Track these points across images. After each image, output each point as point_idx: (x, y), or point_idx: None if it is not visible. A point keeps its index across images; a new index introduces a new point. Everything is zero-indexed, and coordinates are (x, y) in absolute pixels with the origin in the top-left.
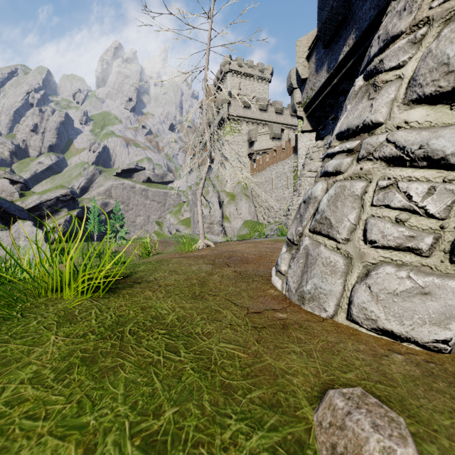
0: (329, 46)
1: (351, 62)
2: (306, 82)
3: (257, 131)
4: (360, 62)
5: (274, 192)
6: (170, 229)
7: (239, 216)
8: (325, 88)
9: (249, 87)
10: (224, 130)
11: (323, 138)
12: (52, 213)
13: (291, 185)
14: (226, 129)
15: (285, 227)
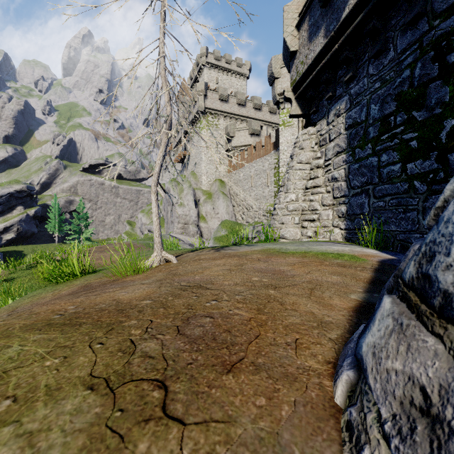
0: (328, 4)
1: (360, 17)
2: (295, 56)
3: (235, 126)
4: (373, 16)
5: (253, 190)
6: (142, 229)
7: (216, 216)
8: (322, 58)
9: (227, 82)
10: (200, 124)
11: (316, 124)
12: (4, 211)
13: (271, 184)
14: (202, 123)
15: (270, 229)
